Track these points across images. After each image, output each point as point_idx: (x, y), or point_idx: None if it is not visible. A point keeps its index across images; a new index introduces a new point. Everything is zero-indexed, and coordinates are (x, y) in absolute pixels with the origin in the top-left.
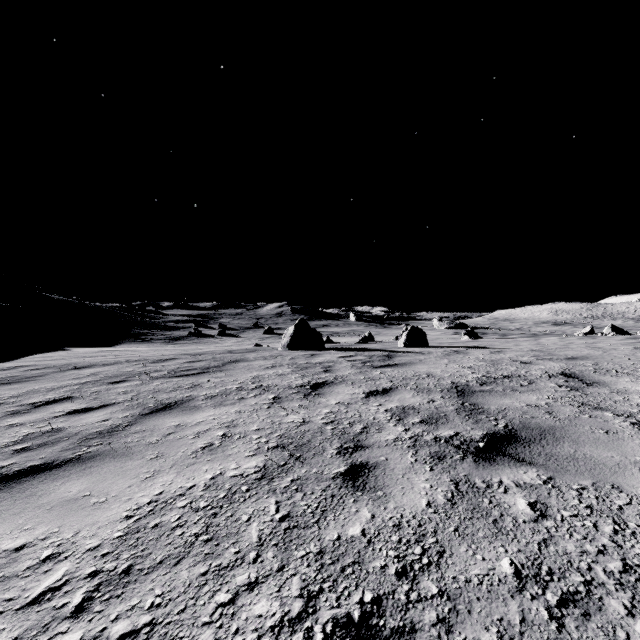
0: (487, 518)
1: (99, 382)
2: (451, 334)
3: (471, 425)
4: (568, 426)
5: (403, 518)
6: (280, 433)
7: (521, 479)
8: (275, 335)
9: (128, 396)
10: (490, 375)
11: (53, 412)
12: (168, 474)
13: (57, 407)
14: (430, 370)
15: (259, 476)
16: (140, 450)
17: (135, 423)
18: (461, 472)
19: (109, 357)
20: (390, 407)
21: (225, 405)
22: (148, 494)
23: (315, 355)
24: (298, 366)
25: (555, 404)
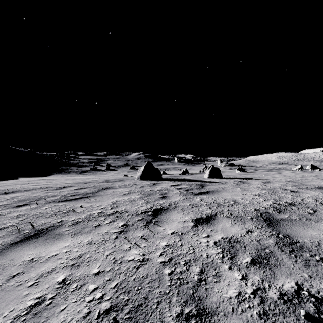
0: None
1: (9, 206)
2: (228, 169)
3: (305, 270)
4: None
5: None
6: (118, 281)
7: None
8: (136, 169)
9: (17, 220)
10: (278, 203)
11: None
12: None
13: None
14: (233, 197)
15: None
16: None
17: None
18: None
19: (34, 184)
20: (217, 239)
21: (82, 233)
22: None
23: (156, 184)
24: (145, 193)
25: None
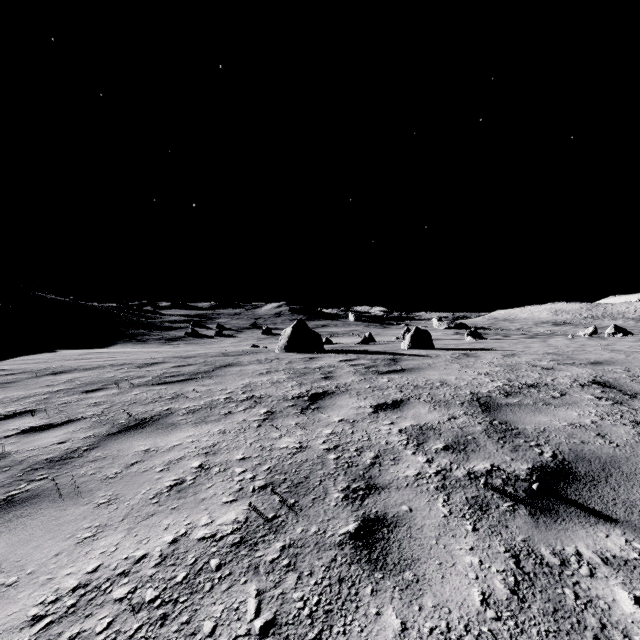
0: (582, 633)
1: (72, 390)
2: (452, 334)
3: (510, 454)
4: (633, 456)
5: (451, 631)
6: (270, 465)
7: (606, 549)
8: (273, 335)
9: (99, 409)
10: (513, 384)
11: (6, 430)
12: (115, 532)
13: (13, 423)
14: (443, 377)
15: (237, 539)
16: (90, 489)
17: (96, 447)
18: (517, 534)
19: (95, 360)
20: (404, 426)
21: (208, 422)
22: (78, 571)
23: (314, 358)
24: (295, 372)
25: (603, 423)
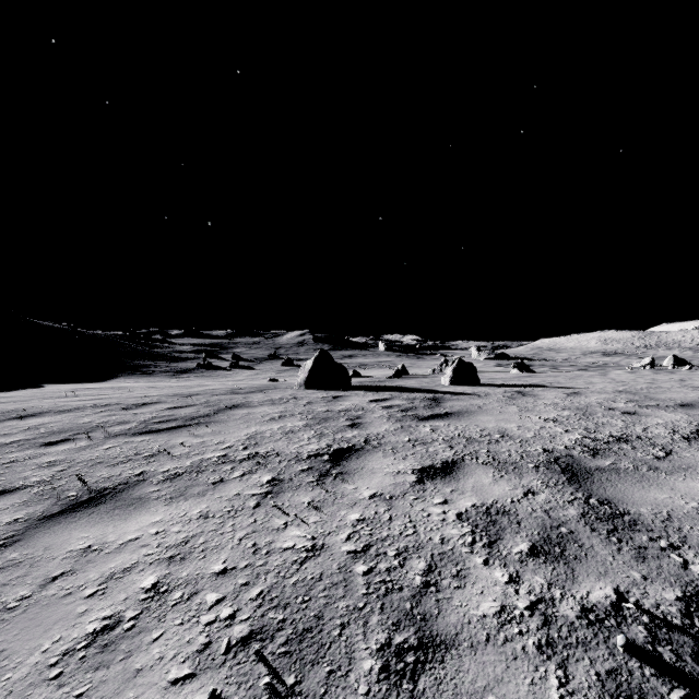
0: None
1: (30, 442)
2: (494, 366)
3: (636, 565)
4: None
5: None
6: (263, 586)
7: None
8: (295, 367)
9: (50, 472)
10: (595, 436)
11: None
12: None
13: None
14: (501, 425)
15: None
16: None
17: (17, 540)
18: None
19: (79, 398)
20: (464, 508)
21: (188, 497)
22: None
23: (339, 398)
24: (315, 416)
25: None
